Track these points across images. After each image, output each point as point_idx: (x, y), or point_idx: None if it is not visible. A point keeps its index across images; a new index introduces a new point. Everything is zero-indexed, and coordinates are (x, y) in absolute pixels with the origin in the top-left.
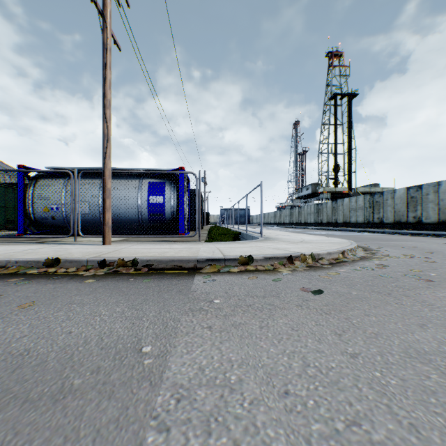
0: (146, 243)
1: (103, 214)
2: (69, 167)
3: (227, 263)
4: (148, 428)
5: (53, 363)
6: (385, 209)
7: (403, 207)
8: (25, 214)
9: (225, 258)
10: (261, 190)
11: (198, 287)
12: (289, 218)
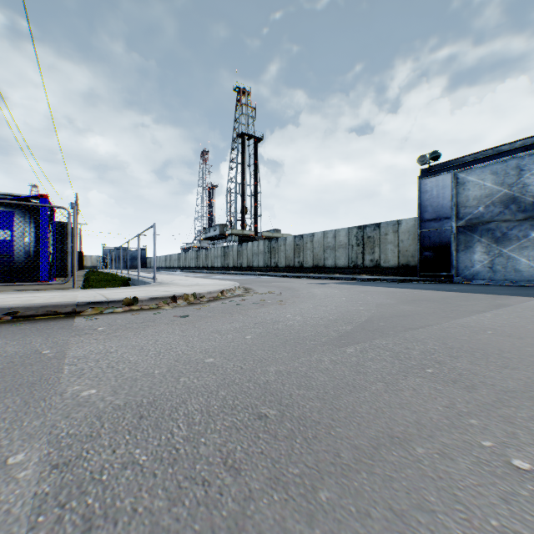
0: None
1: None
2: None
3: (111, 305)
4: (64, 366)
5: None
6: (279, 254)
7: (292, 253)
8: None
9: (109, 301)
10: (155, 232)
11: (82, 323)
12: (195, 261)
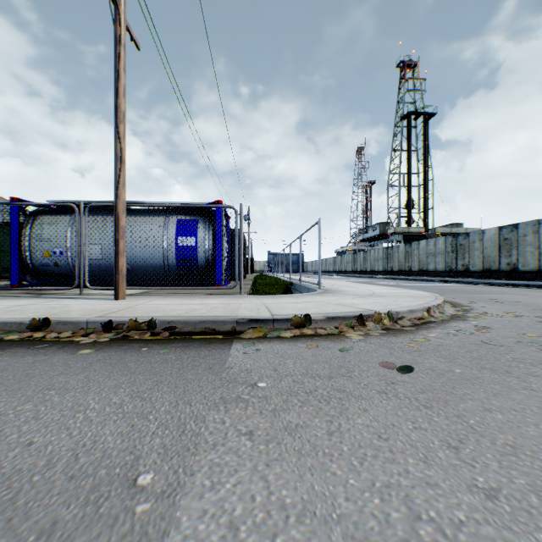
0: (172, 297)
1: (115, 259)
2: (76, 200)
3: (276, 324)
4: None
5: None
6: (471, 254)
7: (494, 251)
8: (20, 260)
9: (274, 319)
10: (319, 229)
11: (236, 361)
12: (352, 265)
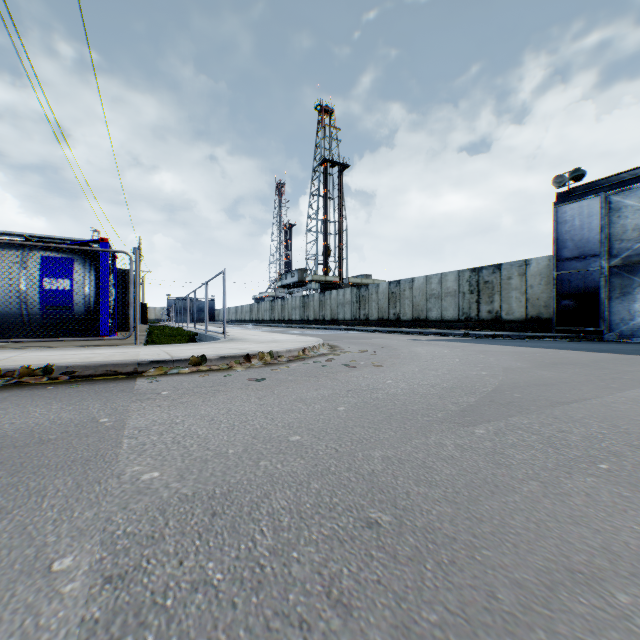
0: (49, 349)
1: None
2: None
3: (176, 364)
4: (123, 439)
5: (18, 435)
6: (370, 305)
7: (386, 303)
8: None
9: (174, 360)
10: (224, 279)
11: (144, 386)
12: (270, 313)
